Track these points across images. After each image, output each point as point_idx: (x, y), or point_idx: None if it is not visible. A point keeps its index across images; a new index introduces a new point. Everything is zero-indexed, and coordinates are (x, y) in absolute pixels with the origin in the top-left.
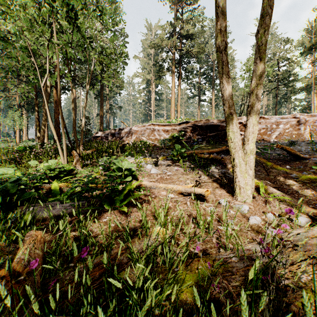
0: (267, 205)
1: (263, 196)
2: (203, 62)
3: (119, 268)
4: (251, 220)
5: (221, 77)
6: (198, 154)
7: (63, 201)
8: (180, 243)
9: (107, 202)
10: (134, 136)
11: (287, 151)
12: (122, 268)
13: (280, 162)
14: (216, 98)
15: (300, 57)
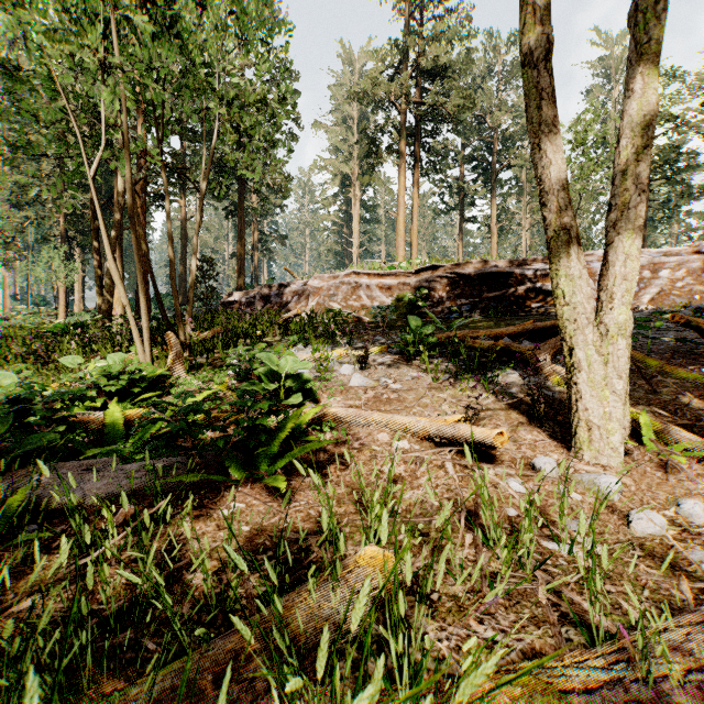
0: (669, 476)
1: (653, 449)
2: (471, 132)
3: (244, 699)
4: (638, 523)
5: (537, 131)
6: (466, 340)
7: (128, 455)
8: (435, 600)
9: (236, 460)
10: (314, 302)
11: (699, 332)
12: (253, 700)
13: (679, 359)
14: (500, 213)
15: (702, 112)
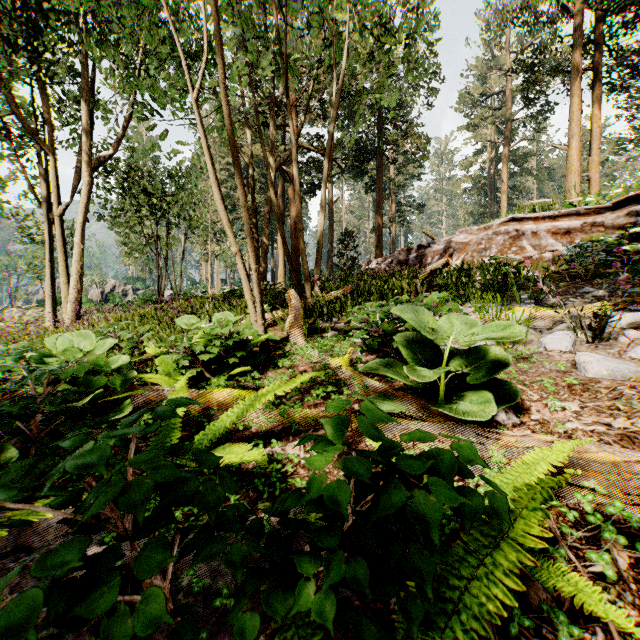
0: None
1: None
2: None
3: None
4: None
5: None
6: None
7: None
8: None
9: None
10: (459, 259)
11: None
12: None
13: None
14: None
15: None
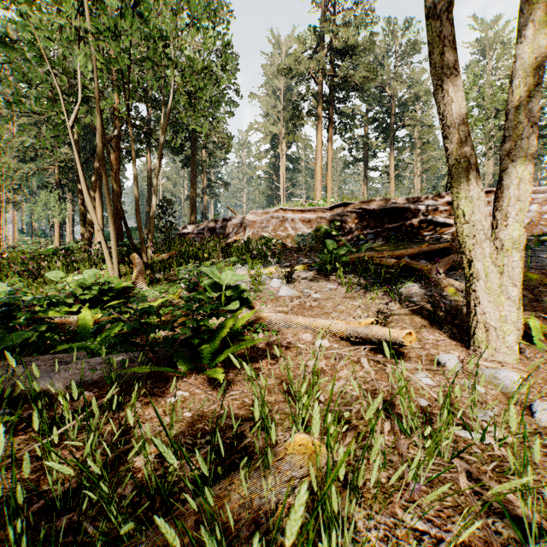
0: None
1: (542, 348)
2: (374, 99)
3: None
4: (541, 413)
5: (440, 74)
6: (374, 259)
7: (95, 351)
8: (361, 486)
9: (183, 355)
10: (250, 232)
11: None
12: None
13: None
14: (396, 163)
15: None
